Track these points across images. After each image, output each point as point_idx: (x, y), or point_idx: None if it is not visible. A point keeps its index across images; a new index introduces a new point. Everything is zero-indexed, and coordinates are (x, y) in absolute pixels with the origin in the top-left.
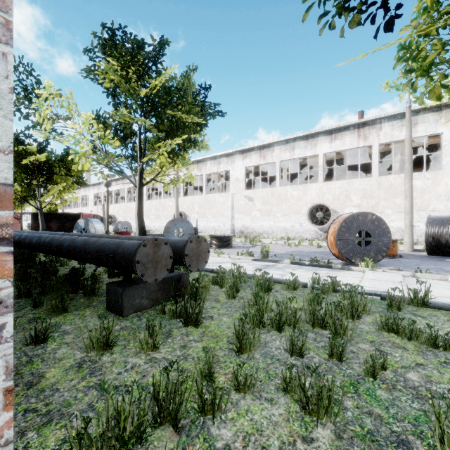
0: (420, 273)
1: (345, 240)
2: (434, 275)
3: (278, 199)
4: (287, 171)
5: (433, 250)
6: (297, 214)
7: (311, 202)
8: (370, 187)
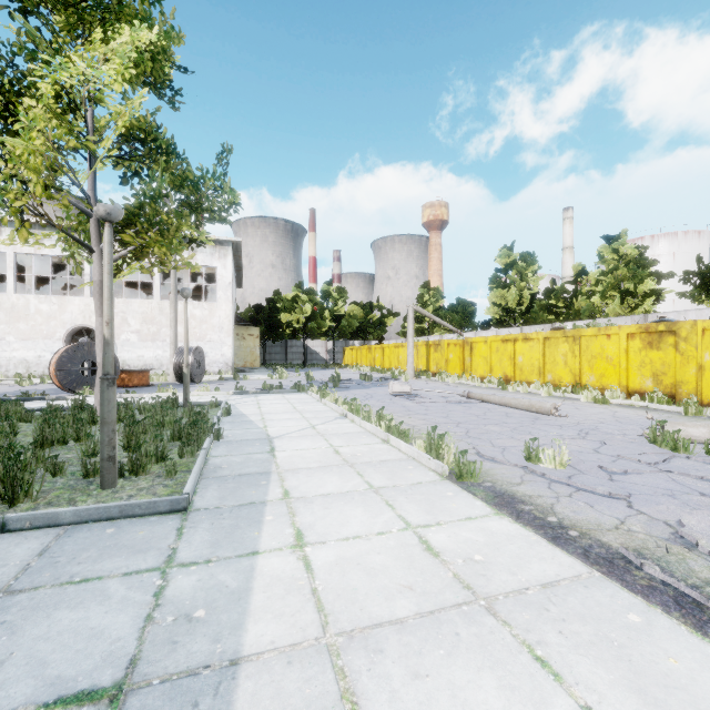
0: (126, 394)
1: (68, 371)
2: (135, 395)
3: (10, 313)
4: (34, 270)
5: (181, 378)
6: (48, 338)
7: (72, 322)
8: (151, 311)
